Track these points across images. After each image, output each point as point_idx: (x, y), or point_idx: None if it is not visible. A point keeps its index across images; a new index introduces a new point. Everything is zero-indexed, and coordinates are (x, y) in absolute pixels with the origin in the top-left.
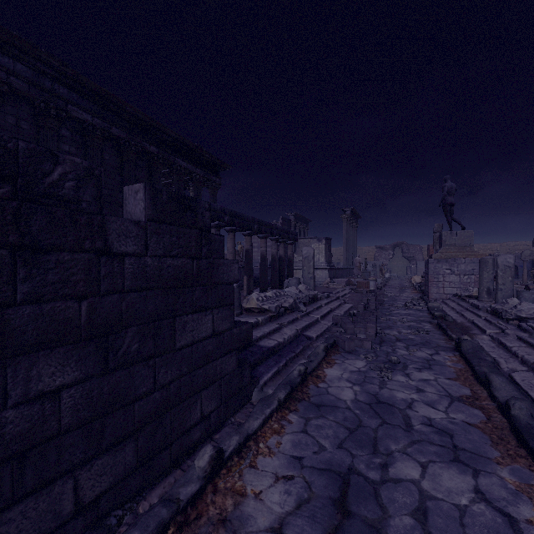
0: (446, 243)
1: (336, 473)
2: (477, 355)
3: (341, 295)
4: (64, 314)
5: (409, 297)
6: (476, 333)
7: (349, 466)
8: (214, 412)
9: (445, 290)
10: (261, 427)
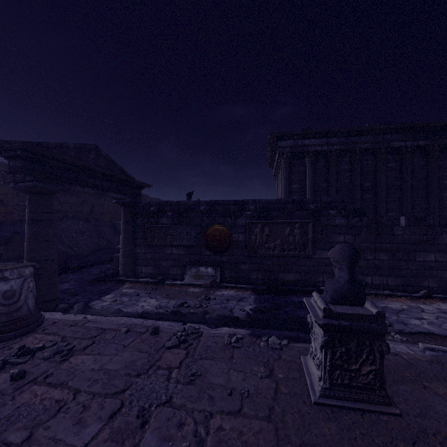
0: None
1: None
2: None
3: None
4: (384, 246)
5: None
6: None
7: None
8: (436, 288)
9: None
10: None
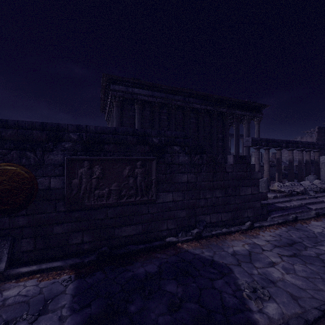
0: None
1: (293, 241)
2: None
3: None
4: (219, 183)
5: None
6: None
7: (299, 241)
8: (251, 217)
9: None
10: (268, 226)
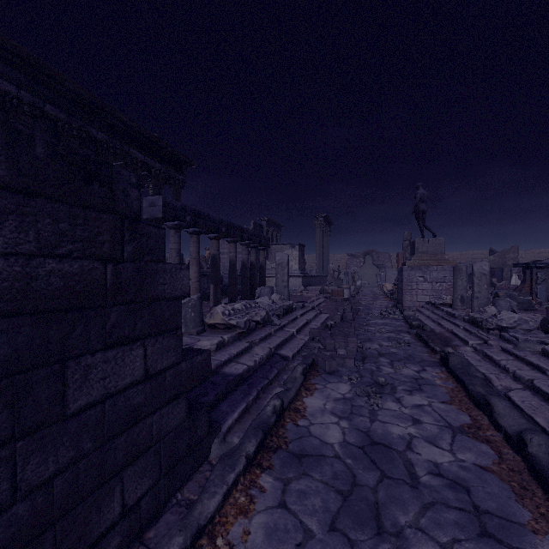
0: (419, 250)
1: None
2: (467, 371)
3: (316, 305)
4: None
5: (383, 305)
6: (458, 344)
7: None
8: (148, 495)
9: (418, 298)
10: (220, 507)
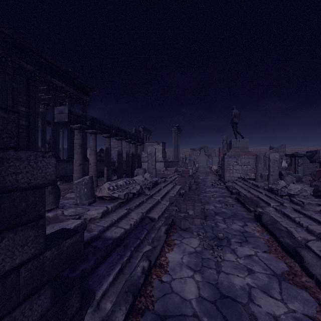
0: (234, 146)
1: None
2: (275, 226)
3: (173, 179)
4: None
5: (212, 179)
6: (263, 205)
7: None
8: None
9: (233, 175)
10: None
